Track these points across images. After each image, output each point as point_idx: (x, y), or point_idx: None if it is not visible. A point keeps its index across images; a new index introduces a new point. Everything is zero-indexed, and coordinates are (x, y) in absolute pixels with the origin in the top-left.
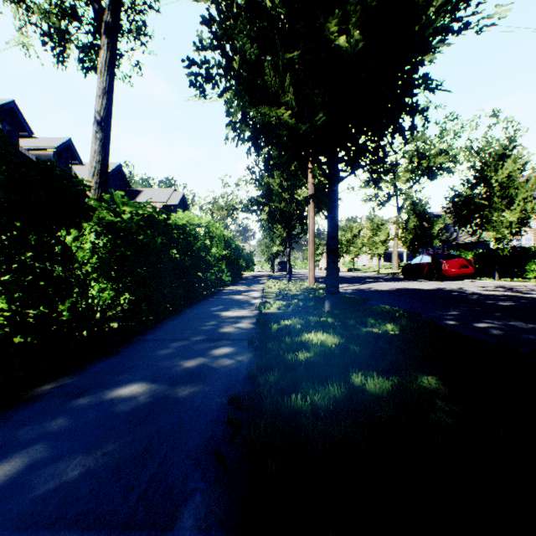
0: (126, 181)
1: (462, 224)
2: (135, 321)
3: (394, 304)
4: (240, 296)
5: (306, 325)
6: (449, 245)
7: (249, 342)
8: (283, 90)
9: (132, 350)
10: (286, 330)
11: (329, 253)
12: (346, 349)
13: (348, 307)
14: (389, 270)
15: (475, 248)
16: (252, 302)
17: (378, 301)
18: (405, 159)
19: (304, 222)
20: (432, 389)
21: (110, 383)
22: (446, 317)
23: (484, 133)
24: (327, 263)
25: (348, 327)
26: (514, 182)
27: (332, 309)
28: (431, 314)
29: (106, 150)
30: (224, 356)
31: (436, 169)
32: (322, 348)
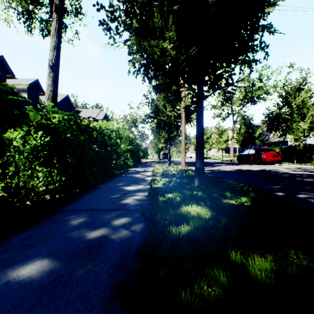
0: (72, 105)
1: (274, 130)
2: (64, 194)
3: (237, 180)
4: (138, 175)
5: (184, 198)
6: (263, 143)
7: (142, 213)
8: (167, 30)
9: (51, 220)
10: (169, 202)
11: (197, 147)
12: (217, 220)
13: (209, 183)
14: (228, 158)
15: (279, 145)
16: (146, 179)
17: (227, 178)
18: (238, 92)
19: (178, 128)
20: (304, 266)
21: (16, 259)
22: (275, 190)
23: (285, 77)
24: (196, 153)
25: (214, 199)
26: (306, 105)
27: (199, 185)
28: (264, 187)
29: (56, 84)
30: (121, 226)
31: (256, 98)
32: (199, 221)
